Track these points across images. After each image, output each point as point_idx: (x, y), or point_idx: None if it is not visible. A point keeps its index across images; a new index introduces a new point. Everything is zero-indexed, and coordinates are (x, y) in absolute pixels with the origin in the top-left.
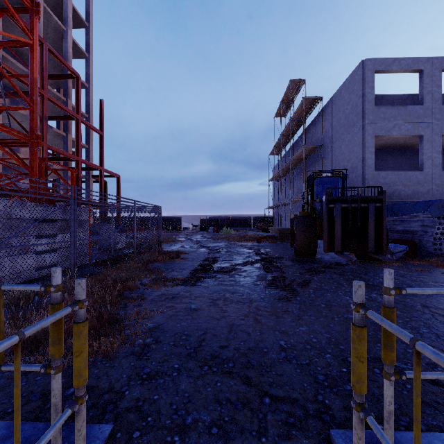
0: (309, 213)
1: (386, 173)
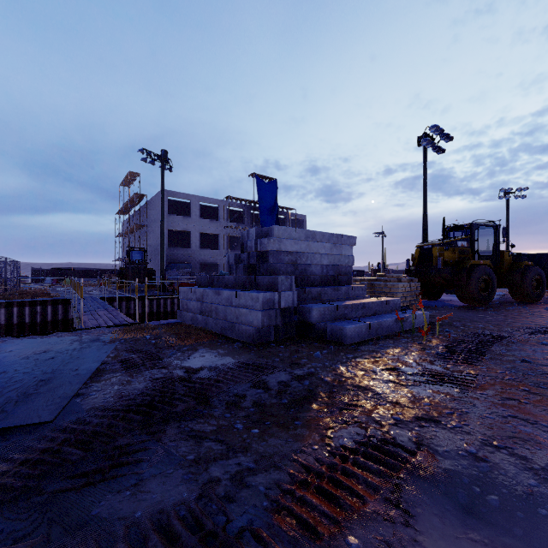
0: (124, 268)
1: (173, 248)
